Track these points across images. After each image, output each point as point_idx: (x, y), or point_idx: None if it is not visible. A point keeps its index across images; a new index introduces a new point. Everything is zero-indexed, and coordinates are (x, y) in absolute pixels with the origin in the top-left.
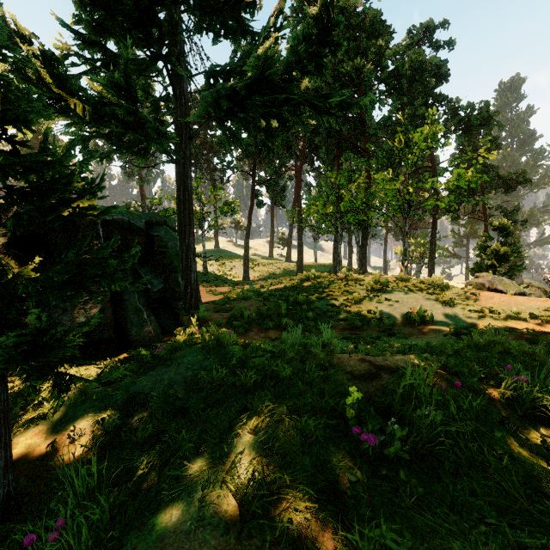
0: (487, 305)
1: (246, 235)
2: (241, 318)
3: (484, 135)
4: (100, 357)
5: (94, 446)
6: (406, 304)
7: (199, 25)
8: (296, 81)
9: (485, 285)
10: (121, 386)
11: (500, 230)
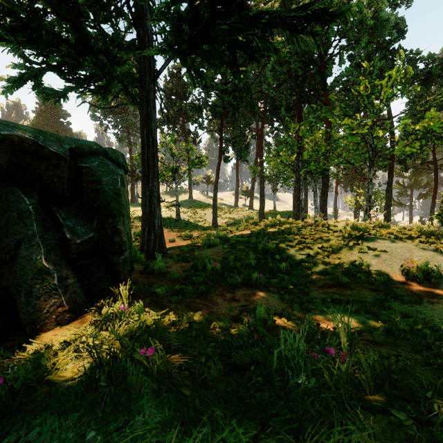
0: None
1: (214, 187)
2: (203, 271)
3: (434, 91)
4: None
5: None
6: (396, 255)
7: None
8: None
9: None
10: None
11: None
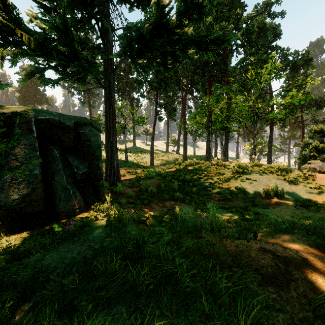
0: (322, 183)
1: (152, 138)
2: (146, 192)
3: (302, 73)
4: (31, 226)
5: None
6: (261, 182)
7: None
8: (184, 26)
9: (317, 169)
10: (31, 261)
11: (318, 133)
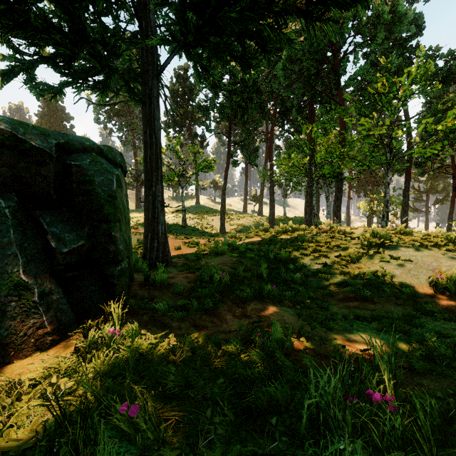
0: None
1: (222, 192)
2: (210, 282)
3: (452, 92)
4: None
5: None
6: (422, 265)
7: None
8: None
9: None
10: None
11: None
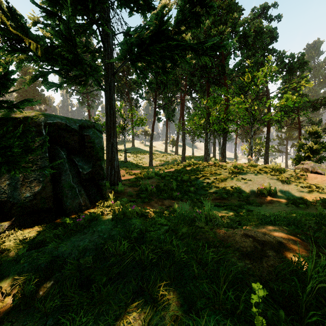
0: (313, 183)
1: (150, 139)
2: (146, 191)
3: (299, 75)
4: (41, 221)
5: (13, 310)
6: (256, 182)
7: (120, 3)
8: (182, 33)
9: (309, 169)
10: (47, 249)
11: (313, 134)
